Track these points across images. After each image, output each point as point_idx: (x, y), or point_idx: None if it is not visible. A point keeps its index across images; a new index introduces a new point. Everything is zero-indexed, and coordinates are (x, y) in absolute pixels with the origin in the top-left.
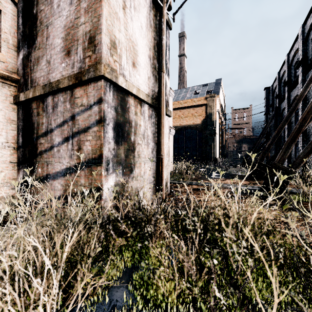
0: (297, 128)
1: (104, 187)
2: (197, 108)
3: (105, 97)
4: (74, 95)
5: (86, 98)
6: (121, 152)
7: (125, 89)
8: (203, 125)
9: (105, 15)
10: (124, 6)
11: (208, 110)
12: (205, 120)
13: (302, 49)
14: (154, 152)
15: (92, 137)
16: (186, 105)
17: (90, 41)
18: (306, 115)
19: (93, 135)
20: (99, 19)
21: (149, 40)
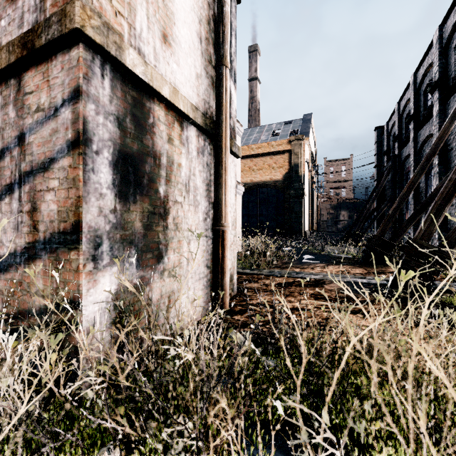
0: (453, 180)
1: (84, 300)
2: (277, 156)
3: (88, 86)
4: (24, 88)
5: (47, 91)
6: (134, 219)
7: (142, 81)
8: (285, 181)
9: None
10: None
11: (293, 159)
12: (289, 175)
13: (439, 64)
14: (209, 220)
15: (60, 182)
16: (260, 151)
17: None
18: None
19: (62, 178)
20: None
21: (199, 4)
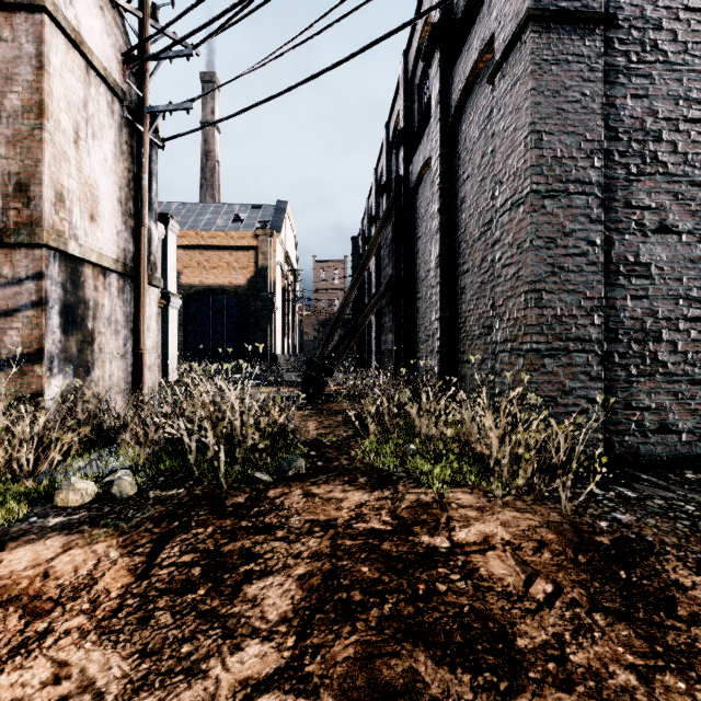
0: (336, 317)
1: (46, 392)
2: (239, 253)
3: (47, 271)
4: None
5: (11, 267)
6: (72, 346)
7: (78, 257)
8: (250, 288)
9: (47, 161)
10: (77, 138)
11: (260, 260)
12: (256, 280)
13: (375, 202)
14: (129, 345)
15: (24, 325)
16: (215, 242)
17: (19, 188)
18: (345, 302)
19: (26, 322)
20: (38, 165)
21: (120, 175)
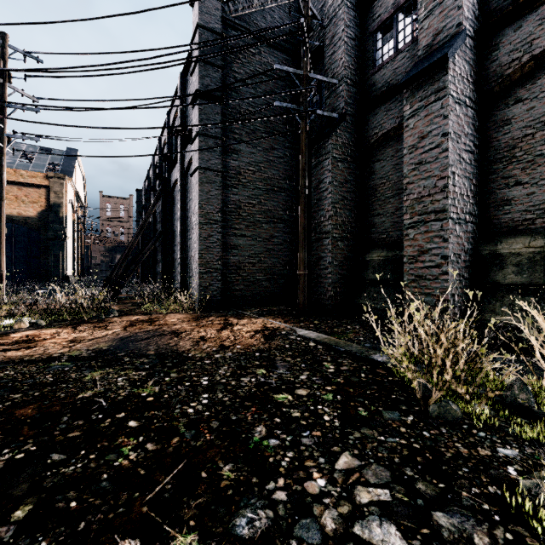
0: (126, 253)
1: None
2: (29, 189)
3: None
4: None
5: None
6: None
7: None
8: (41, 219)
9: None
10: None
11: (52, 197)
12: (47, 213)
13: (153, 178)
14: None
15: None
16: None
17: None
18: (132, 244)
19: None
20: None
21: None
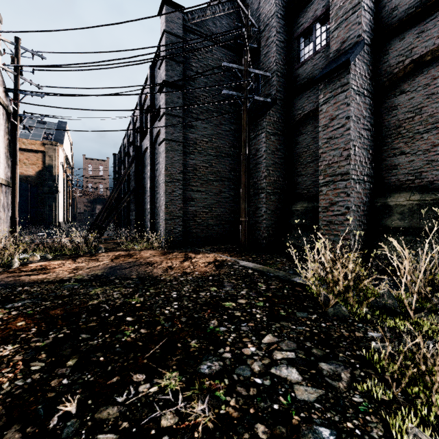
0: (108, 204)
1: None
2: (29, 153)
3: None
4: None
5: None
6: None
7: None
8: (38, 178)
9: None
10: None
11: (47, 160)
12: (43, 172)
13: (127, 145)
14: (8, 216)
15: None
16: None
17: None
18: (112, 197)
19: None
20: None
21: (6, 142)
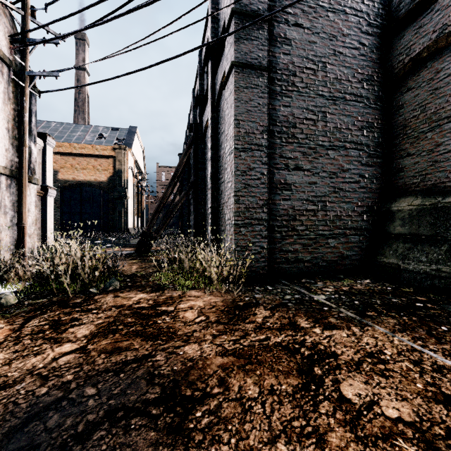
0: (158, 204)
1: None
2: (102, 159)
3: None
4: None
5: None
6: None
7: None
8: (110, 183)
9: None
10: None
11: (117, 165)
12: (114, 178)
13: (189, 135)
14: (15, 221)
15: None
16: (84, 151)
17: None
18: (164, 196)
19: None
20: None
21: (8, 113)
